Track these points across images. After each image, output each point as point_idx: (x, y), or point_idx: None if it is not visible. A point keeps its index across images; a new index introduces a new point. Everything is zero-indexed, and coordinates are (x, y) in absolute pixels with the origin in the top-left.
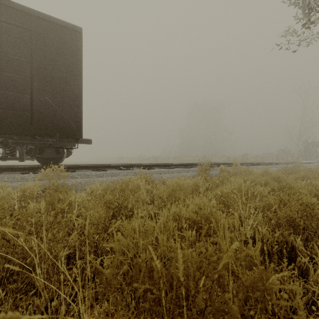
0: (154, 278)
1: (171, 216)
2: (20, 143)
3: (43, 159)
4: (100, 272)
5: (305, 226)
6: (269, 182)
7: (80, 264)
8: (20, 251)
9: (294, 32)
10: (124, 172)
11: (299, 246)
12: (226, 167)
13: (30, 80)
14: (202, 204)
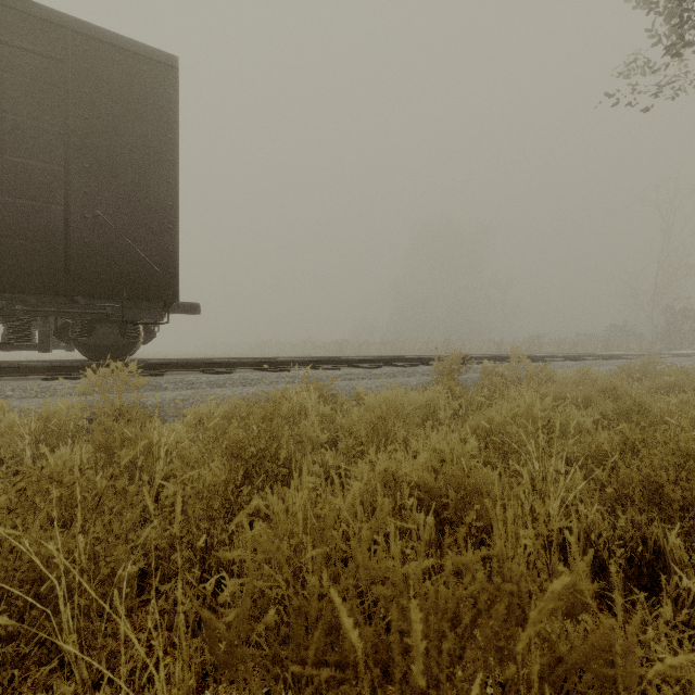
0: (341, 642)
1: (378, 478)
2: (41, 313)
3: (92, 348)
4: (210, 628)
5: (685, 503)
6: (594, 398)
7: (169, 593)
8: (25, 567)
9: (648, 66)
10: (272, 376)
11: (674, 550)
12: (495, 366)
13: (63, 173)
14: (446, 450)
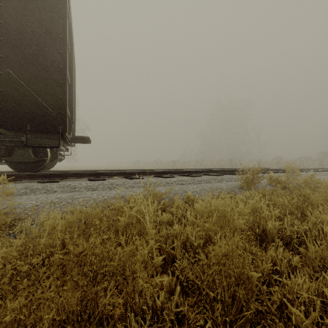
0: None
1: None
2: None
3: (16, 164)
4: None
5: None
6: None
7: None
8: None
9: None
10: (130, 182)
11: None
12: (278, 175)
13: None
14: None
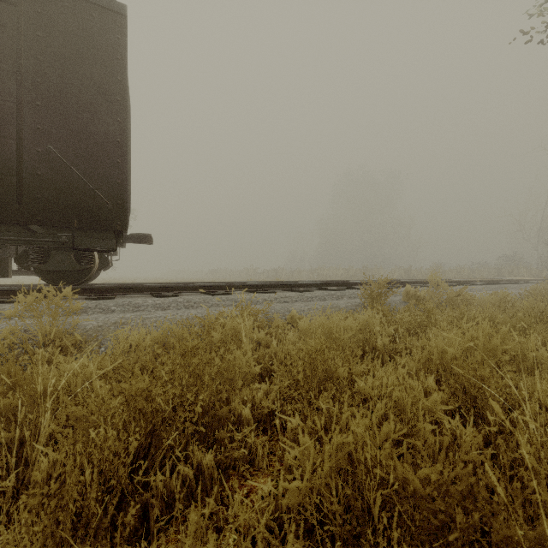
0: None
1: (328, 465)
2: None
3: (50, 273)
4: None
5: None
6: (530, 323)
7: None
8: None
9: None
10: (214, 299)
11: None
12: (417, 290)
13: (16, 109)
14: (406, 400)
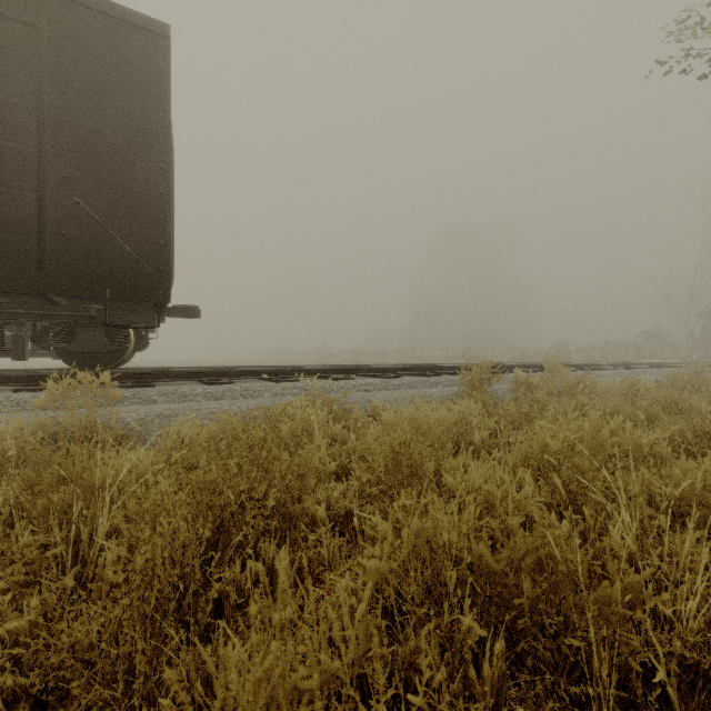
0: None
1: (406, 548)
2: (15, 315)
3: (75, 355)
4: None
5: None
6: (658, 415)
7: None
8: None
9: (704, 34)
10: (278, 386)
11: None
12: (529, 375)
13: (37, 154)
14: (496, 493)
